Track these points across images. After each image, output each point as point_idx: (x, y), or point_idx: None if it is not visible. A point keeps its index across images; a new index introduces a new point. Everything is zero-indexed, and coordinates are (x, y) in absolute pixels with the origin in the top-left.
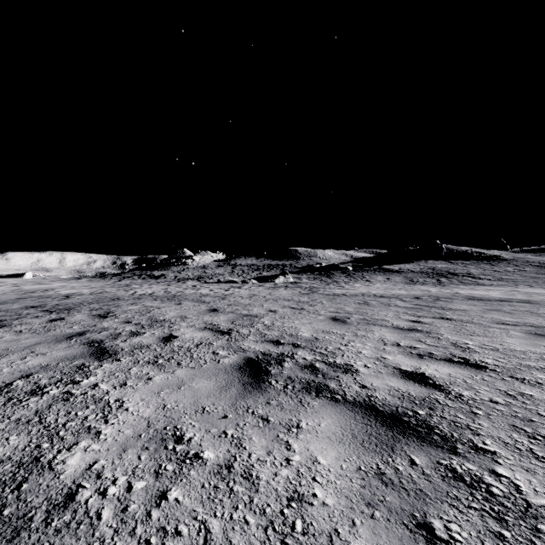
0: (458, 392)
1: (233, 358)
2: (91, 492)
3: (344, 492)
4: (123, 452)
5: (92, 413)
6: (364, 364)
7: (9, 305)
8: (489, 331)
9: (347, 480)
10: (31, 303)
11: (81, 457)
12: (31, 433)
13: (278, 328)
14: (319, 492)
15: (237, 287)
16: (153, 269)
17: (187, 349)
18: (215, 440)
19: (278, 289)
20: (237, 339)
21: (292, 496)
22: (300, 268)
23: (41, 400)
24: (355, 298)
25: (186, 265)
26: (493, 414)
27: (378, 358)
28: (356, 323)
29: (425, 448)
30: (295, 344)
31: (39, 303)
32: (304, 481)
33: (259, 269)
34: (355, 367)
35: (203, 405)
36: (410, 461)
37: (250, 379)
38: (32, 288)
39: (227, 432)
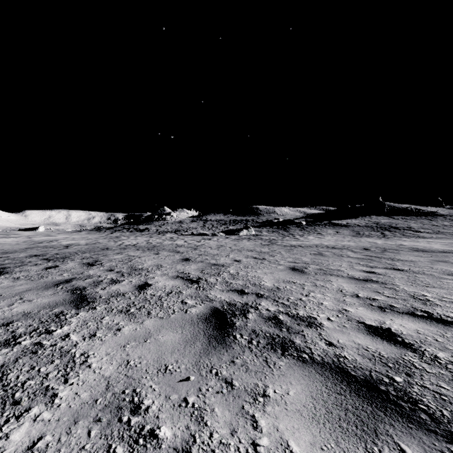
0: (432, 353)
1: (200, 307)
2: None
3: None
4: (73, 424)
5: (54, 369)
6: (327, 316)
7: (17, 254)
8: (443, 283)
9: None
10: (36, 252)
11: (27, 430)
12: None
13: (243, 277)
14: None
15: (207, 239)
16: (139, 224)
17: (158, 298)
18: (174, 411)
19: (242, 240)
20: (204, 288)
21: None
22: (260, 223)
23: (11, 352)
24: (310, 249)
25: (165, 220)
26: None
27: (340, 310)
28: (313, 273)
29: (414, 432)
30: (258, 294)
31: (42, 252)
32: None
33: (226, 224)
34: (318, 320)
35: (166, 363)
36: (400, 452)
37: (215, 332)
38: (41, 239)
39: (188, 399)
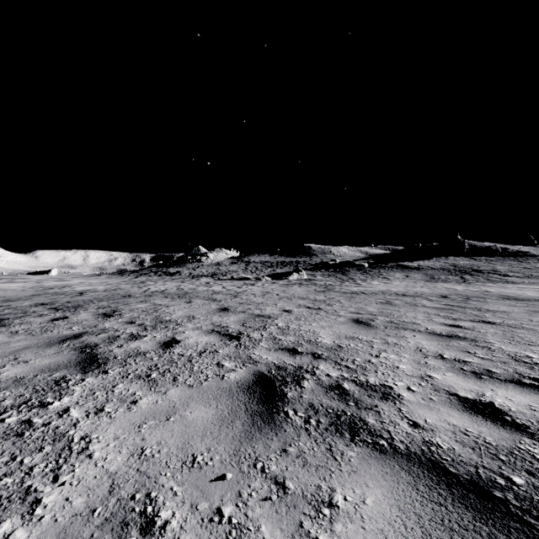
0: None
1: (241, 372)
2: None
3: None
4: None
5: (42, 461)
6: (407, 385)
7: (21, 302)
8: None
9: None
10: (43, 300)
11: None
12: None
13: (294, 332)
14: None
15: (250, 284)
16: (169, 266)
17: (188, 358)
18: (203, 530)
19: (292, 286)
20: (246, 345)
21: None
22: (314, 265)
23: None
24: (375, 297)
25: (200, 262)
26: None
27: (422, 376)
28: (383, 326)
29: None
30: (314, 354)
31: (51, 300)
32: None
33: (272, 266)
34: (396, 390)
35: (194, 452)
36: None
37: (261, 406)
38: (52, 284)
39: (223, 510)
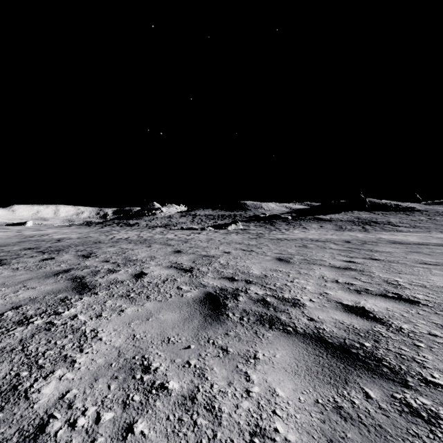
0: (398, 325)
1: (195, 292)
2: (61, 423)
3: (305, 427)
4: (94, 381)
5: (69, 342)
6: (310, 298)
7: (11, 247)
8: (414, 270)
9: (306, 414)
10: (29, 245)
11: (55, 386)
12: (13, 361)
13: (232, 266)
14: (280, 427)
15: (196, 233)
16: (129, 218)
17: (155, 284)
18: (180, 370)
19: (231, 234)
20: (197, 276)
21: (254, 430)
22: (248, 218)
23: (26, 330)
24: (295, 242)
25: (155, 215)
26: (434, 346)
27: (321, 293)
28: (298, 262)
29: (377, 380)
30: (247, 280)
31: (35, 245)
32: (265, 414)
33: (214, 218)
34: (302, 301)
35: (168, 336)
36: (364, 394)
37: (210, 311)
38: (31, 233)
39: (190, 362)
